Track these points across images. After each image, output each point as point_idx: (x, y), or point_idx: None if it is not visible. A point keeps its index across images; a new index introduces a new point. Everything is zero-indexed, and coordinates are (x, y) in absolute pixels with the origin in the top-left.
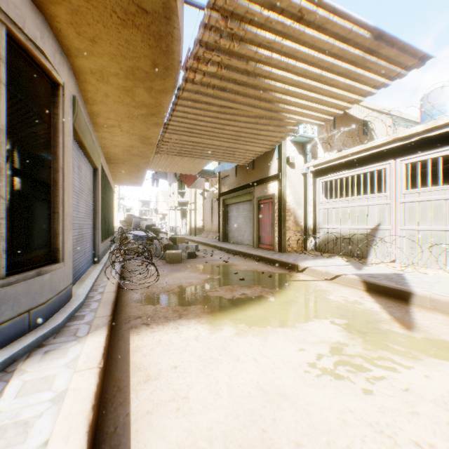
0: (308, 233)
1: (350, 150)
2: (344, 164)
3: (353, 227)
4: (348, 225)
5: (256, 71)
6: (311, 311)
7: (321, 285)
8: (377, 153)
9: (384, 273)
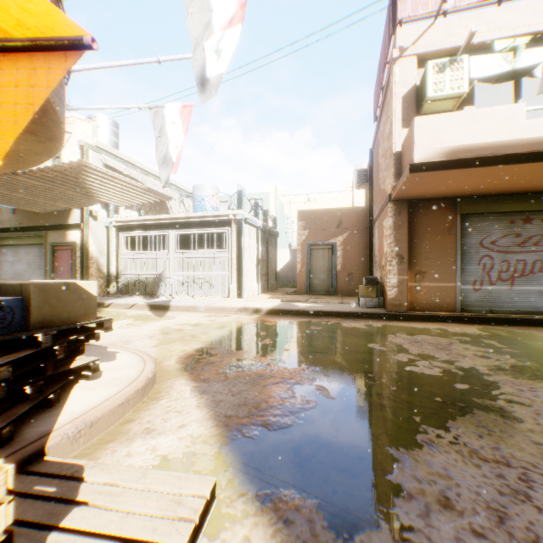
0: (111, 279)
1: (145, 217)
2: (141, 226)
3: (148, 273)
4: (144, 272)
5: (83, 182)
6: (117, 319)
7: (123, 311)
8: (163, 223)
9: (163, 300)
